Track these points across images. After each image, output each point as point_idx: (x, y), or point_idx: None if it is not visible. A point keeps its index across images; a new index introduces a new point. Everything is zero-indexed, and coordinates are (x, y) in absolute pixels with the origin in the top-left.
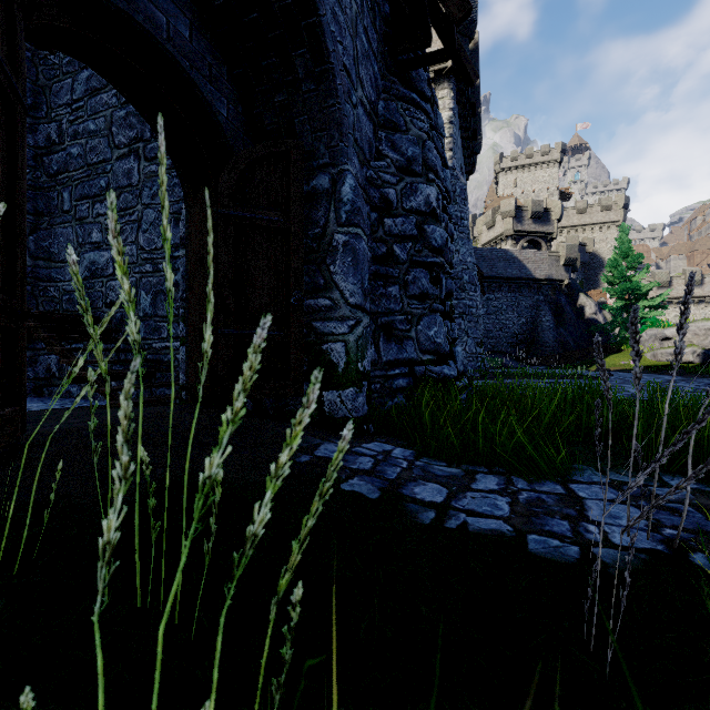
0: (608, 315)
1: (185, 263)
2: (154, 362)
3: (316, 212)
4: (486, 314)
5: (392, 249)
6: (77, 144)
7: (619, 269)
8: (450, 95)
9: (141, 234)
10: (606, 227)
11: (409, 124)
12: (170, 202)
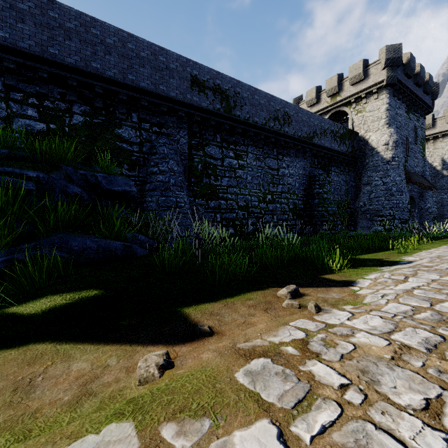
0: None
1: None
2: None
3: (412, 213)
4: None
5: (422, 213)
6: None
7: None
8: None
9: None
10: None
11: (425, 196)
12: None
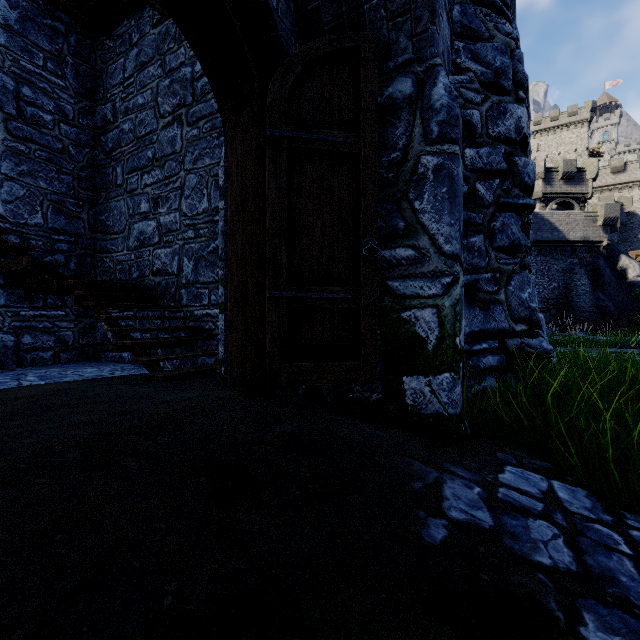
0: None
1: (225, 210)
2: (196, 329)
3: (393, 130)
4: None
5: (474, 188)
6: (128, 120)
7: None
8: None
9: (183, 200)
10: None
11: (493, 31)
12: (210, 165)
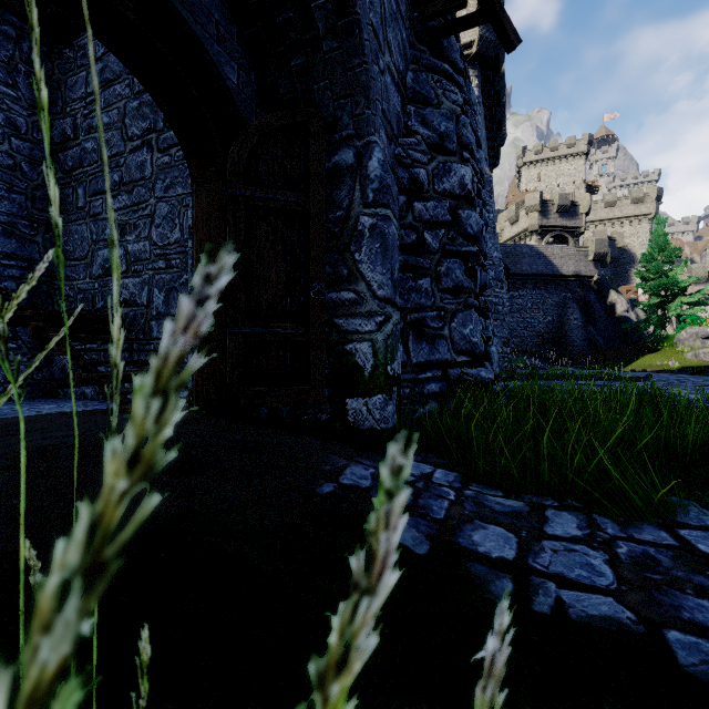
0: (641, 313)
1: (192, 253)
2: None
3: (339, 192)
4: (510, 312)
5: (422, 236)
6: (91, 139)
7: (654, 263)
8: (475, 83)
9: (154, 229)
10: (637, 221)
11: (441, 97)
12: (183, 194)
